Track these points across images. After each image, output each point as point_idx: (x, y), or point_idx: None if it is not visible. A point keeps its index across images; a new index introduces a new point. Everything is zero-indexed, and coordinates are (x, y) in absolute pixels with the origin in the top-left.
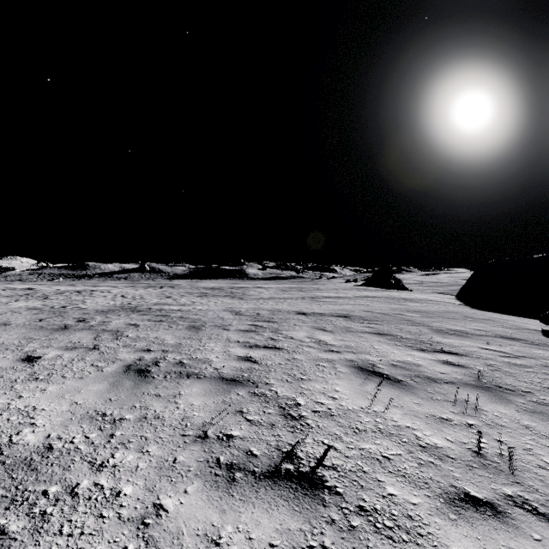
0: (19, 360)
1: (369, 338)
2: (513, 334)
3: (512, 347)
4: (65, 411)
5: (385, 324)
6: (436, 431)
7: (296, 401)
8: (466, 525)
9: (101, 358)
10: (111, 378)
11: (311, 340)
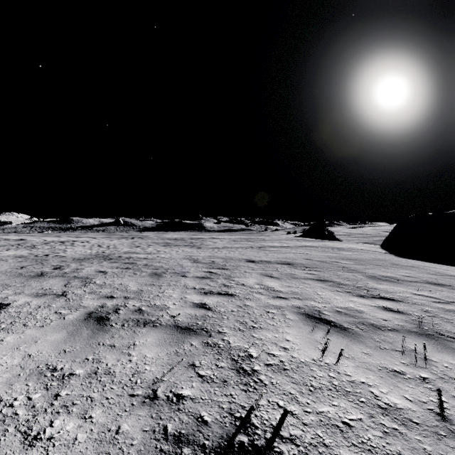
0: None
1: (312, 284)
2: (438, 280)
3: (441, 293)
4: (15, 365)
5: (324, 271)
6: (392, 387)
7: (248, 353)
8: None
9: (66, 305)
10: (71, 327)
11: (260, 286)
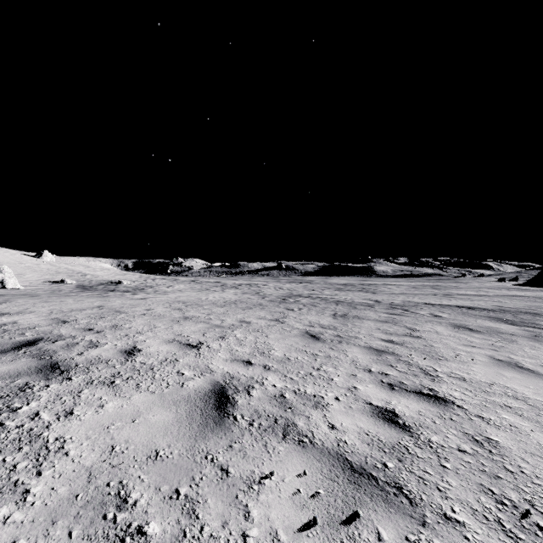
0: (287, 310)
1: (477, 318)
2: None
3: None
4: (326, 321)
5: (504, 314)
6: (478, 340)
7: (415, 328)
8: (464, 346)
9: (318, 312)
10: (331, 317)
11: (431, 315)
